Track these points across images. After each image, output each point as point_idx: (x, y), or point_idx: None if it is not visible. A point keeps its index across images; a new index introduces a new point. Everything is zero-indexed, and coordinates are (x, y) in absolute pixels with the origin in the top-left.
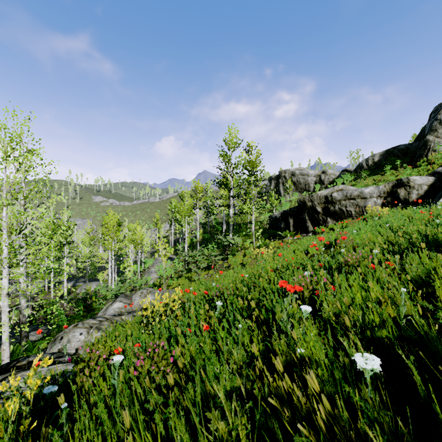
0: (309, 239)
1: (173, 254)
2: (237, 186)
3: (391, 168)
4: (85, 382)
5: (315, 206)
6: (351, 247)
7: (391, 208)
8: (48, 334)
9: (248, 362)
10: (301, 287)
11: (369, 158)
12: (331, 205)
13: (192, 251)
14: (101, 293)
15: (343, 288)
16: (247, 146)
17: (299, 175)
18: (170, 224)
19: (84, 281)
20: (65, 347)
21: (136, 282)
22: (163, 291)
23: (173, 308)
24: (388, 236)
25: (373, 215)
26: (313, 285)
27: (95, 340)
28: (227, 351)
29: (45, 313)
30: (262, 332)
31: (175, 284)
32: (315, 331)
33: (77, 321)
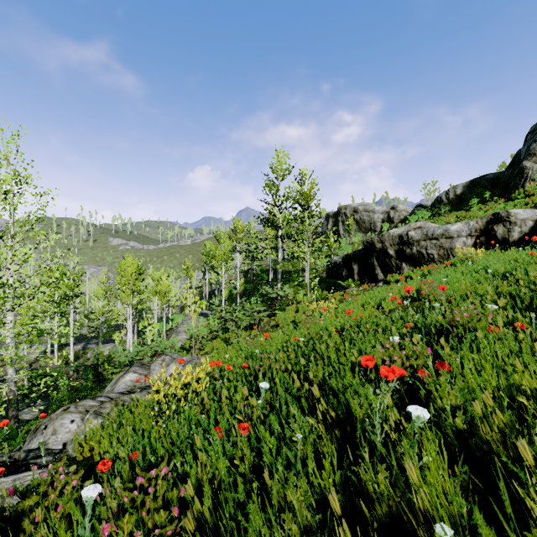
0: (381, 290)
1: (207, 309)
2: (287, 224)
3: (478, 202)
4: (36, 531)
5: (387, 248)
6: (445, 301)
7: (485, 251)
8: (47, 411)
9: (314, 499)
10: (403, 370)
11: (450, 190)
12: (407, 247)
13: (231, 305)
14: (117, 357)
15: (467, 368)
16: (299, 174)
17: (363, 211)
18: (204, 271)
19: (97, 342)
20: (42, 445)
21: (158, 345)
22: (191, 358)
23: (197, 389)
24: (497, 285)
25: (464, 258)
26: (407, 359)
27: (88, 433)
28: (278, 485)
29: (46, 384)
30: (334, 438)
31: (208, 347)
32: (433, 450)
33: (83, 395)
